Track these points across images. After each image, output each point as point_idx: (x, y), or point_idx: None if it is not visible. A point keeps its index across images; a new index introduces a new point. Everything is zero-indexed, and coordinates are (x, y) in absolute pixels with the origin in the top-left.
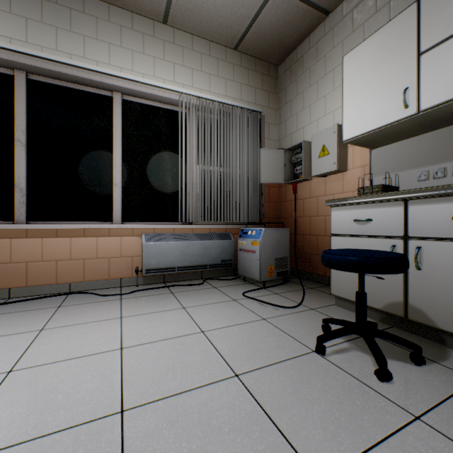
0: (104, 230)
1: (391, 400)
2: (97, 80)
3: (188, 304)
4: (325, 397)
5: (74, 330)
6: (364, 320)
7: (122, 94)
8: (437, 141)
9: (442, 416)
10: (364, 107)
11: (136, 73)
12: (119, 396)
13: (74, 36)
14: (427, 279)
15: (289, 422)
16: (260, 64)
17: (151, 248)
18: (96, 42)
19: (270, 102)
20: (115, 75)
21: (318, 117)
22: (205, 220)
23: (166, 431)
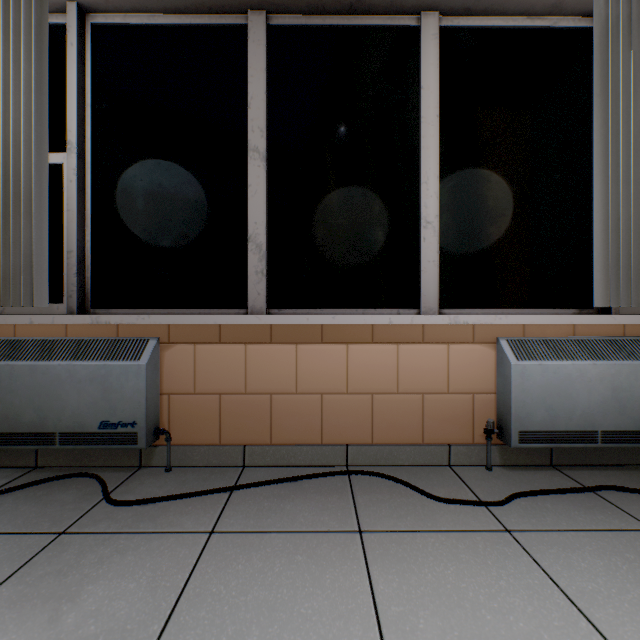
0: (411, 328)
1: None
2: None
3: None
4: None
5: None
6: None
7: (437, 15)
8: None
9: None
10: None
11: None
12: None
13: None
14: None
15: None
16: None
17: (530, 377)
18: None
19: None
20: None
21: None
22: None
23: None
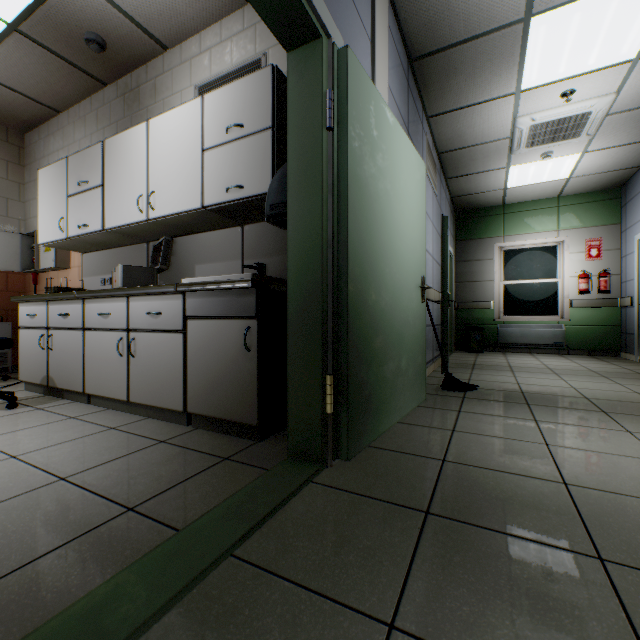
0: None
1: None
2: None
3: None
4: None
5: None
6: None
7: None
8: (109, 258)
9: None
10: (48, 221)
11: None
12: None
13: None
14: (55, 356)
15: None
16: None
17: None
18: None
19: (10, 174)
20: None
21: None
22: None
23: None
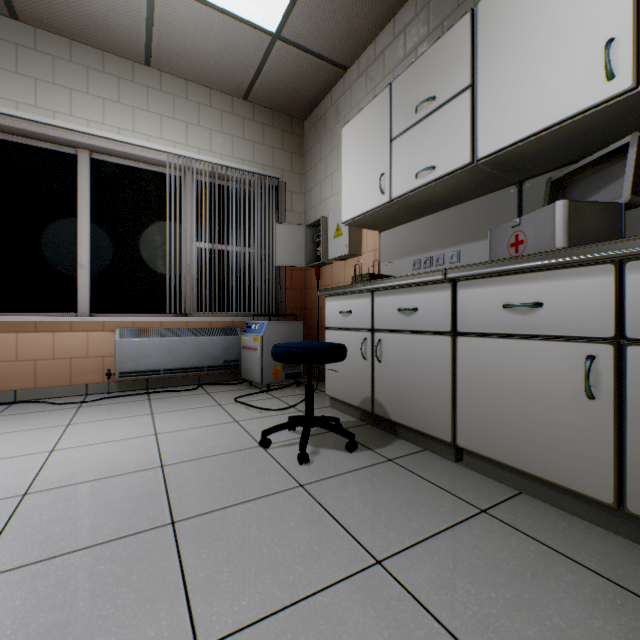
0: (64, 323)
1: (292, 476)
2: (54, 135)
3: (160, 410)
4: (234, 477)
5: (4, 438)
6: (311, 412)
7: (91, 152)
8: (427, 229)
9: (325, 483)
10: (356, 188)
11: (108, 127)
12: (28, 485)
13: (22, 79)
14: (385, 371)
15: (182, 493)
16: (280, 117)
17: (127, 346)
18: (53, 87)
19: (293, 166)
20: (78, 130)
21: (338, 189)
22: (203, 311)
23: (61, 504)
